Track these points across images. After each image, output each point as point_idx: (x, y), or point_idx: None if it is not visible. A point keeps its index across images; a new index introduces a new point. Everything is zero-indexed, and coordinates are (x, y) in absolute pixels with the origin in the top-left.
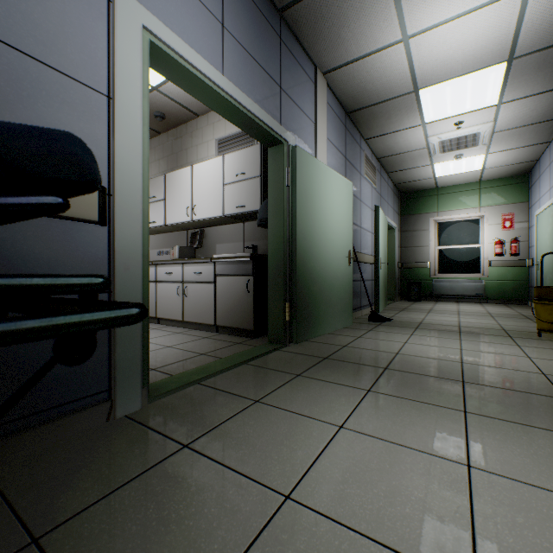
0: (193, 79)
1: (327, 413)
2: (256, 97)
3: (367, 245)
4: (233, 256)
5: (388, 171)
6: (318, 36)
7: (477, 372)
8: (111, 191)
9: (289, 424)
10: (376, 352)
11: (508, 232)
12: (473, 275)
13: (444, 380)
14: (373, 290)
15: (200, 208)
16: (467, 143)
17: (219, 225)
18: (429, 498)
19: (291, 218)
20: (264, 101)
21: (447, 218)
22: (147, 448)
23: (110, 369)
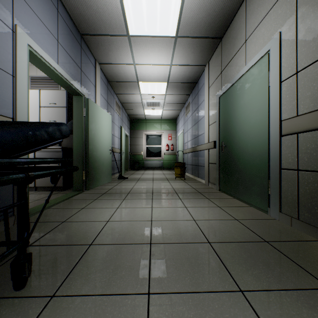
0: (44, 65)
1: (112, 206)
2: (71, 74)
3: (117, 144)
4: (49, 147)
5: (125, 109)
6: (98, 50)
7: (157, 190)
8: (14, 119)
9: (100, 210)
10: (124, 189)
11: (170, 141)
12: (159, 158)
13: (147, 193)
14: (119, 165)
15: None
16: (156, 105)
17: None
18: (143, 213)
19: (86, 131)
20: (75, 76)
21: (149, 133)
22: (47, 225)
23: (13, 201)
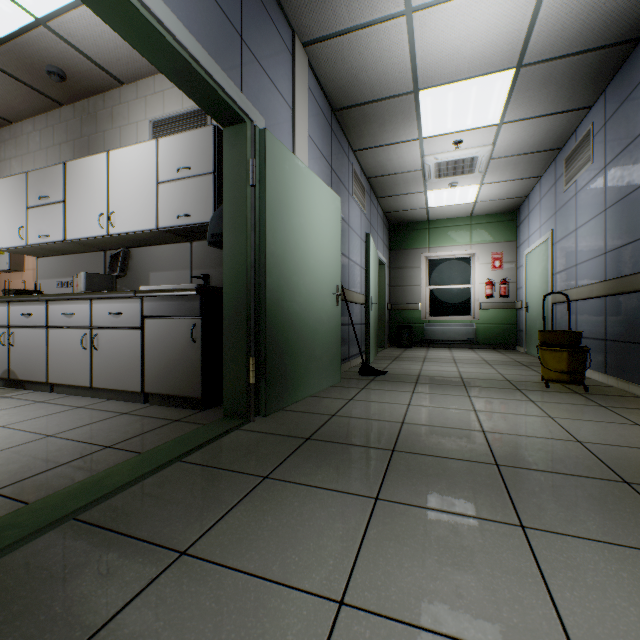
0: None
1: (315, 566)
2: (199, 34)
3: (356, 282)
4: (171, 288)
5: (378, 196)
6: None
7: (507, 447)
8: None
9: (241, 615)
10: (376, 422)
11: (498, 273)
12: (464, 318)
13: (474, 465)
14: (363, 336)
15: (120, 217)
16: (463, 169)
17: (155, 244)
18: None
19: (258, 233)
20: (215, 47)
21: (438, 254)
22: None
23: None
